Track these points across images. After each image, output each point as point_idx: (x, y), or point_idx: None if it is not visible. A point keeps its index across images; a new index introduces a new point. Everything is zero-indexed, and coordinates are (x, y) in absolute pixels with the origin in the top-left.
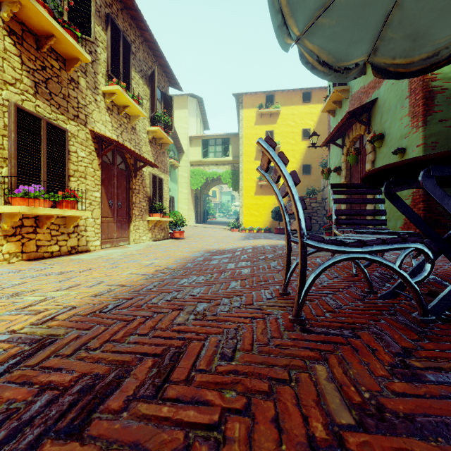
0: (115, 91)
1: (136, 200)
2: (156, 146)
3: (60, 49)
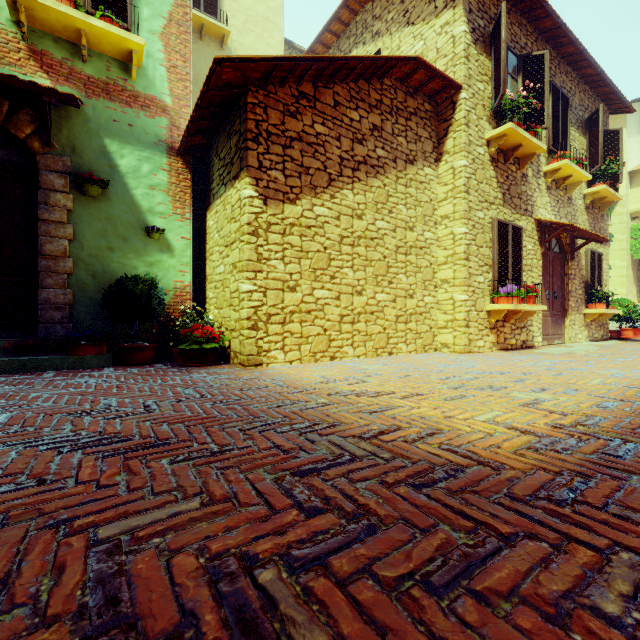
0: (560, 166)
1: (571, 288)
2: (592, 210)
3: (519, 153)
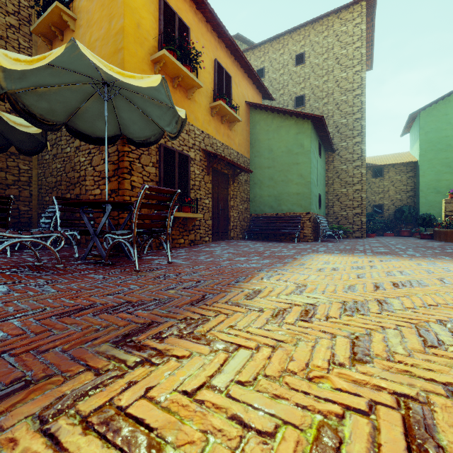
0: None
1: None
2: None
3: None
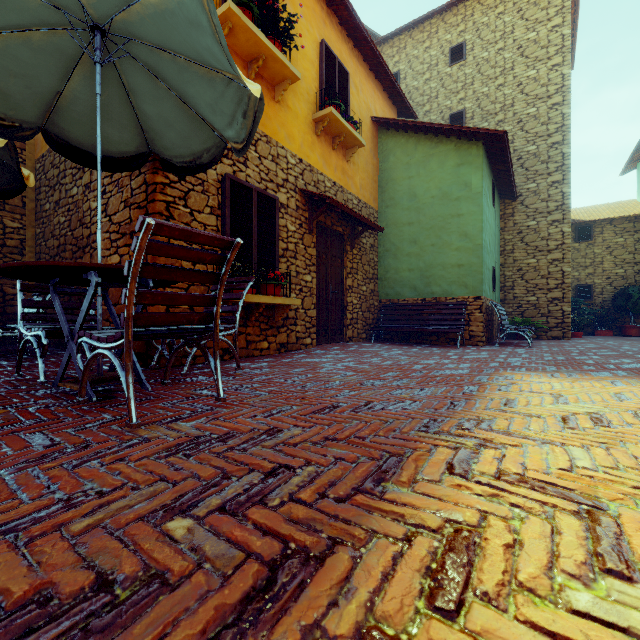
0: None
1: None
2: None
3: None
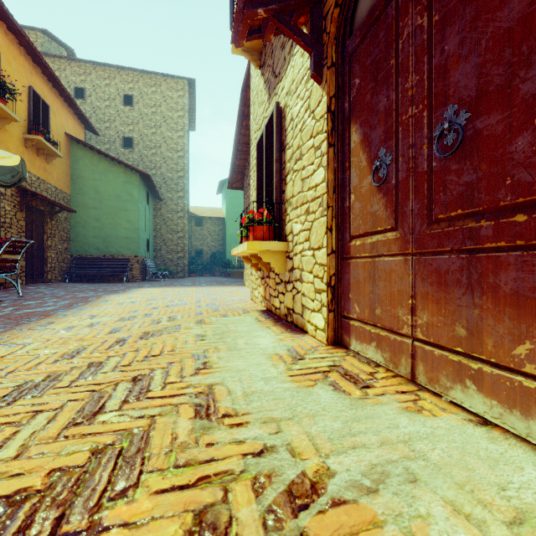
0: None
1: None
2: None
3: None
